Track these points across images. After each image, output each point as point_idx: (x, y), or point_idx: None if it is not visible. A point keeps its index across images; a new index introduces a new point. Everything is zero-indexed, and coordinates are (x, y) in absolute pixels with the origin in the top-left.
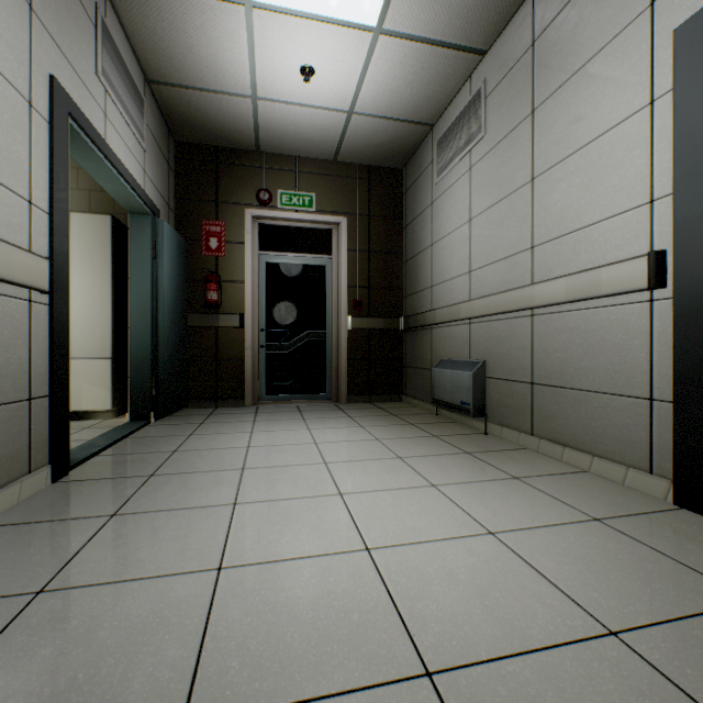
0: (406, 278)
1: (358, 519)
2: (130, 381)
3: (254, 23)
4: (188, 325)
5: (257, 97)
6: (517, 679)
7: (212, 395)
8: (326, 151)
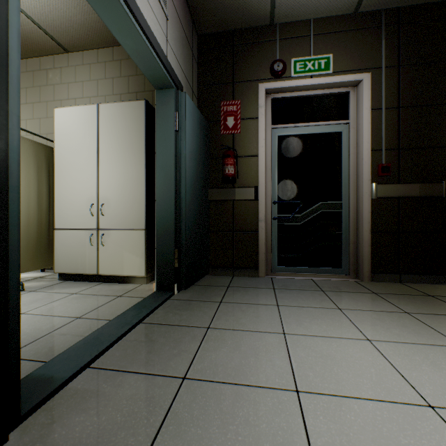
0: None
1: None
2: (156, 252)
3: None
4: (208, 199)
5: None
6: None
7: (229, 264)
8: None
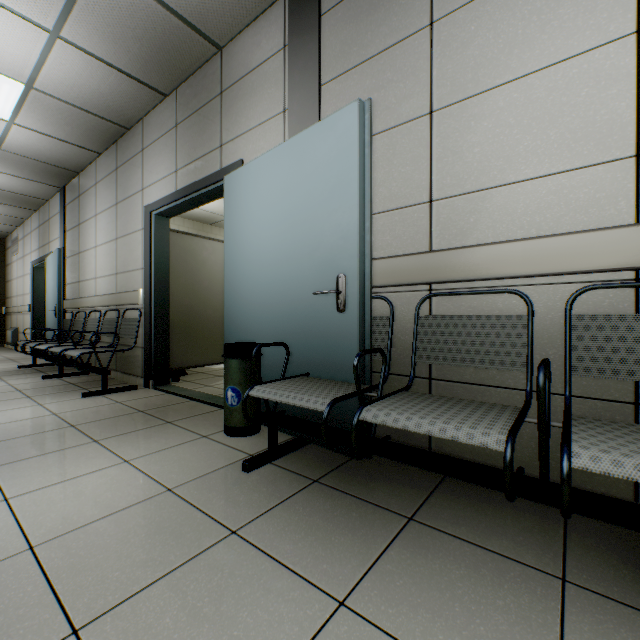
0: (7, 290)
1: None
2: None
3: None
4: None
5: None
6: None
7: None
8: None
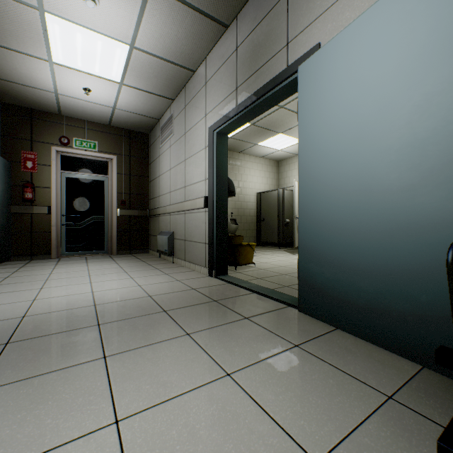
0: (151, 190)
1: (94, 287)
2: None
3: (55, 68)
4: (11, 212)
5: (58, 93)
6: (117, 303)
7: (28, 253)
8: (104, 120)
